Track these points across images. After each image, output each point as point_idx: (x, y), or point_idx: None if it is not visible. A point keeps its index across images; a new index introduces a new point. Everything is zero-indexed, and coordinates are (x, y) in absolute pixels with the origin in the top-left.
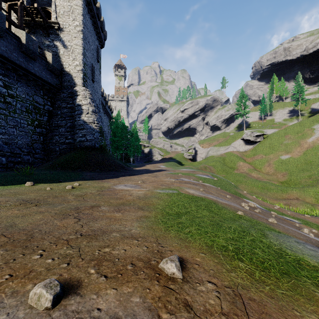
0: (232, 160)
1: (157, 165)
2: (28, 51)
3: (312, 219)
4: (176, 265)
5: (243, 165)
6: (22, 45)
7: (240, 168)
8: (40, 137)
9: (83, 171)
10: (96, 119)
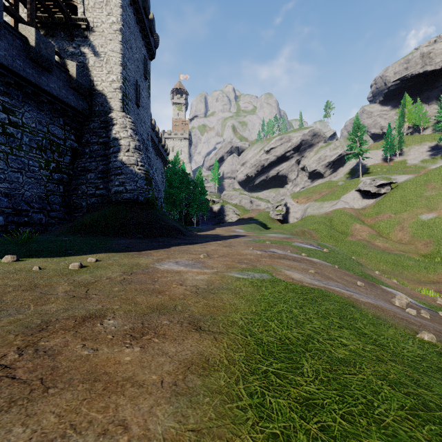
0: (343, 221)
1: (231, 229)
2: (39, 57)
3: None
4: None
5: (361, 228)
6: (30, 49)
7: (356, 234)
8: (59, 187)
9: (117, 236)
10: (140, 160)
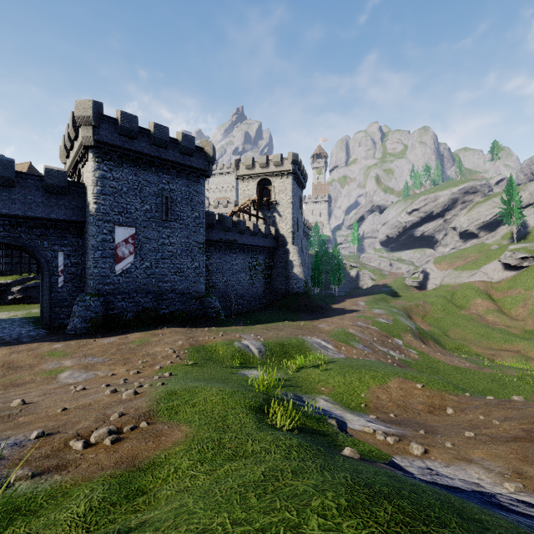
0: (465, 295)
1: (357, 301)
2: (265, 236)
3: (437, 355)
4: (327, 338)
5: (481, 303)
6: (263, 234)
7: (473, 308)
8: (268, 285)
9: (298, 312)
10: (302, 271)
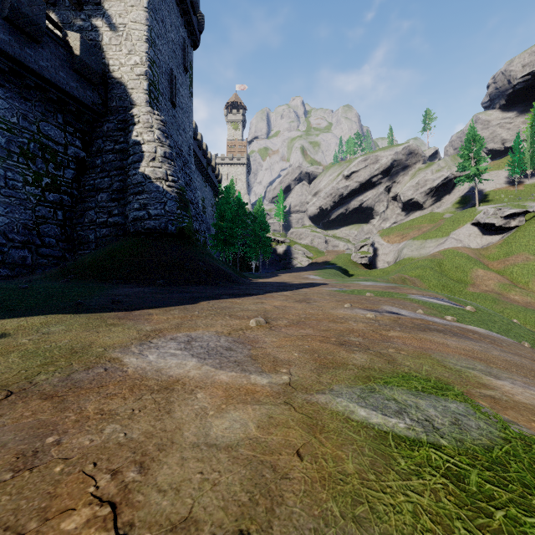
0: (457, 265)
1: (302, 275)
2: (18, 17)
3: None
4: None
5: (486, 275)
6: (5, 3)
7: (479, 283)
8: (57, 213)
9: (124, 283)
10: (171, 173)
